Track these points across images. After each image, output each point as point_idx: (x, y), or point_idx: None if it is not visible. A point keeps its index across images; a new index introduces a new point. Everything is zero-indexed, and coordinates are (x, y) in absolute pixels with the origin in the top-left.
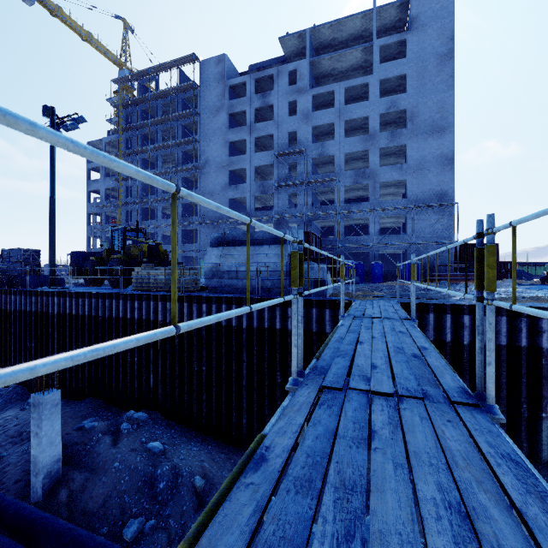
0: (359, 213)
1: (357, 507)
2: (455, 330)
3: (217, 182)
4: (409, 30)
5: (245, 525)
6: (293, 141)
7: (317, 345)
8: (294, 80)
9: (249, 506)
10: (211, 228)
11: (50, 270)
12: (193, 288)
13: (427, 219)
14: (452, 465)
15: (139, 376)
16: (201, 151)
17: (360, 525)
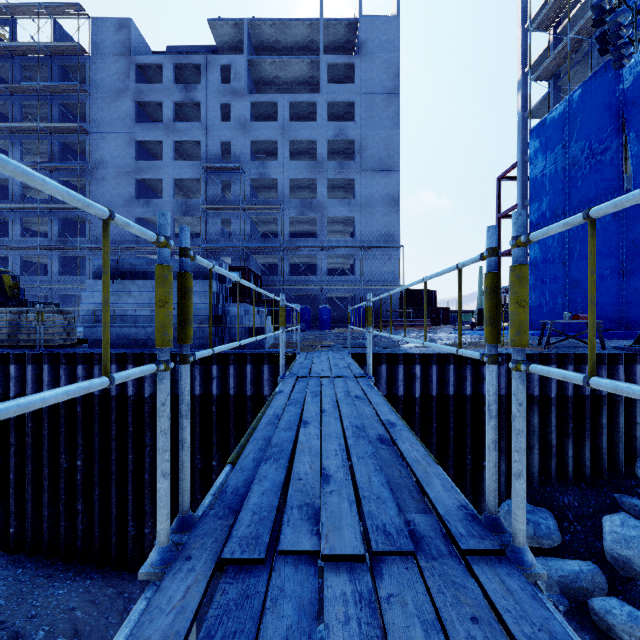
0: (305, 250)
1: None
2: (407, 382)
3: (117, 193)
4: (358, 55)
5: None
6: (227, 155)
7: (252, 412)
8: (228, 78)
9: None
10: None
11: None
12: (64, 342)
13: (375, 261)
14: None
15: None
16: (92, 146)
17: None
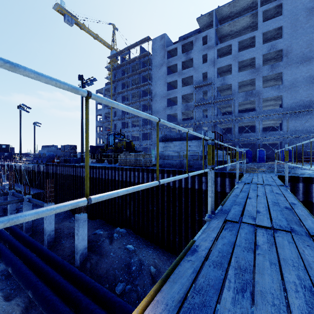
0: (248, 119)
1: (247, 278)
2: None
3: (160, 106)
4: None
5: (189, 276)
6: (205, 78)
7: (220, 199)
8: (205, 41)
9: (190, 269)
10: None
11: (81, 155)
12: (149, 165)
13: (298, 120)
14: (308, 268)
15: (121, 210)
16: (152, 89)
17: (249, 286)
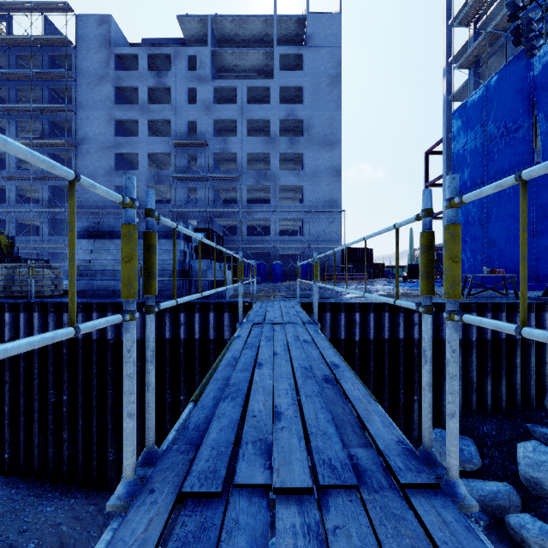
0: (261, 214)
1: None
2: (348, 327)
3: (99, 165)
4: (306, 46)
5: None
6: (193, 132)
7: (214, 354)
8: (194, 66)
9: None
10: (90, 218)
11: None
12: (52, 293)
13: (321, 224)
14: None
15: None
16: (77, 125)
17: None
